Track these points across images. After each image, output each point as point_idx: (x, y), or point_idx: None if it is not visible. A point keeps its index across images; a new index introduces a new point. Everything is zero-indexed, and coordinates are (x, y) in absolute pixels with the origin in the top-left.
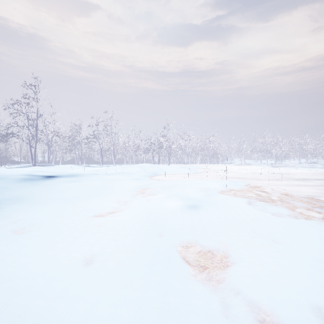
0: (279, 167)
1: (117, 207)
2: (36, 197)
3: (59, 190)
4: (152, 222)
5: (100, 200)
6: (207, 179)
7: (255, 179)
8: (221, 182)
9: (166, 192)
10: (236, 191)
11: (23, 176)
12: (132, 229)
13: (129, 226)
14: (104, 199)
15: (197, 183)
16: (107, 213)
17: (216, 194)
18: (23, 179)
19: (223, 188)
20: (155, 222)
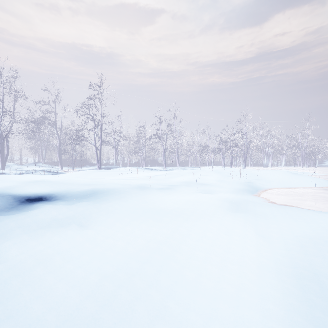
0: None
1: None
2: None
3: None
4: None
5: None
6: None
7: None
8: None
9: None
10: None
11: None
12: None
13: None
14: None
15: None
16: None
17: None
18: None
19: None
20: None
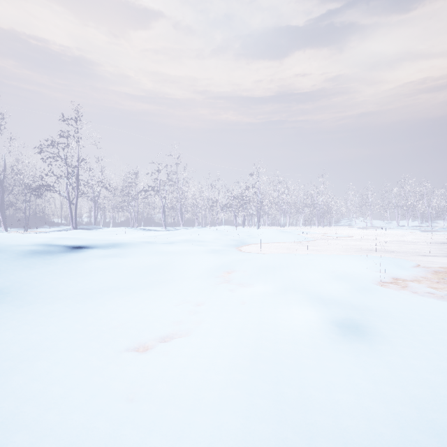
0: (435, 232)
1: (180, 320)
2: (36, 289)
3: (83, 274)
4: (269, 396)
5: (149, 298)
6: (337, 255)
7: (412, 253)
8: (367, 261)
9: (271, 280)
10: (406, 281)
11: (34, 247)
12: (218, 436)
13: (208, 411)
14: (156, 296)
15: (320, 261)
16: (156, 339)
17: (376, 290)
18: (30, 254)
19: (374, 272)
20: (277, 395)
